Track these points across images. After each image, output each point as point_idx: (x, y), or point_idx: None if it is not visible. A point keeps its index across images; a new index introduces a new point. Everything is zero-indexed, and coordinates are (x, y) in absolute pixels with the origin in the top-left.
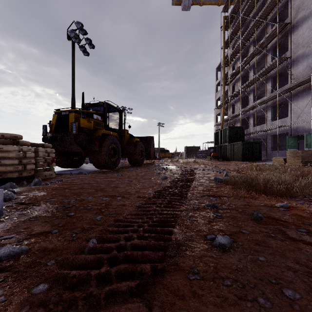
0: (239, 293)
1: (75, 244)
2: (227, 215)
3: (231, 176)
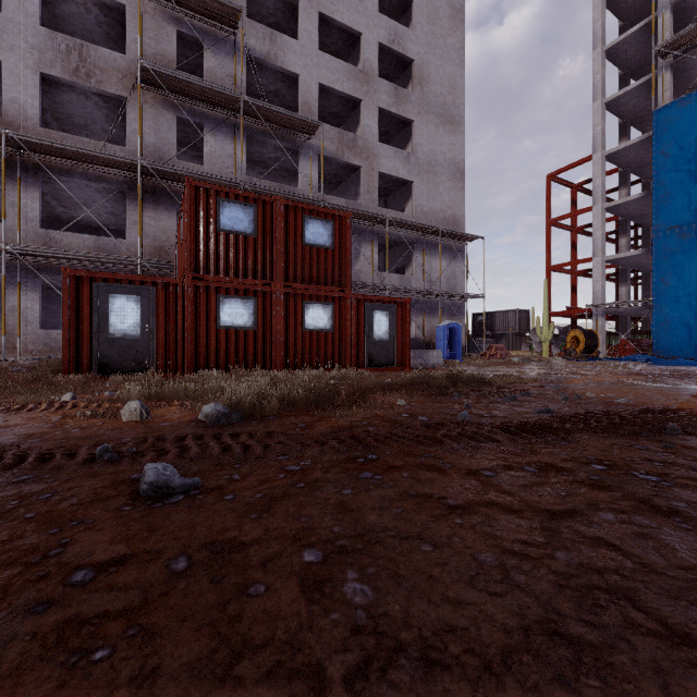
0: (580, 411)
1: (692, 424)
2: (480, 413)
3: (223, 401)
